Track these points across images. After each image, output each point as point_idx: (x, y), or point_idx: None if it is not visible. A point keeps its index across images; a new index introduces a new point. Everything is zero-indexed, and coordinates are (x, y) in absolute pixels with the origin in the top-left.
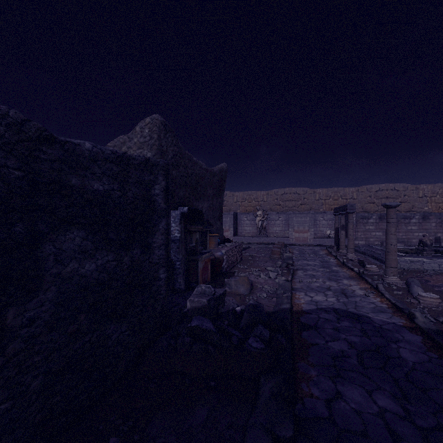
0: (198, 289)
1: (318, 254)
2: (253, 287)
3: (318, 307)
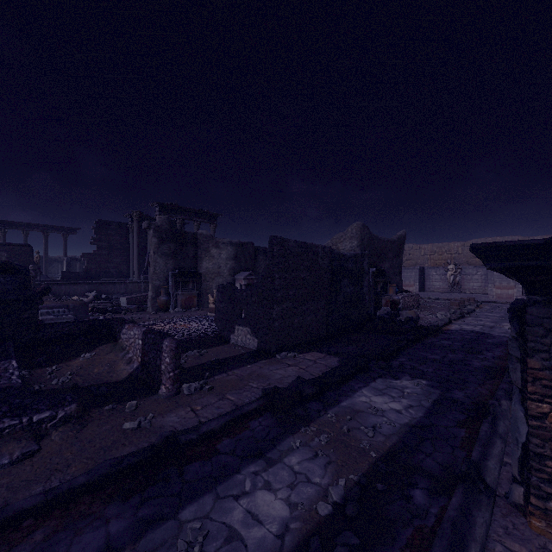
0: (382, 309)
1: None
2: (420, 319)
3: (460, 329)
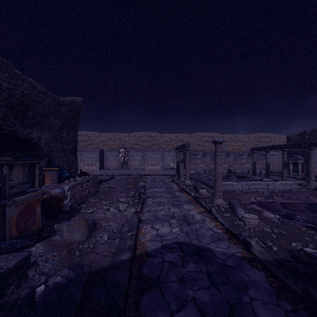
0: None
1: (165, 182)
2: (96, 227)
3: (163, 244)
